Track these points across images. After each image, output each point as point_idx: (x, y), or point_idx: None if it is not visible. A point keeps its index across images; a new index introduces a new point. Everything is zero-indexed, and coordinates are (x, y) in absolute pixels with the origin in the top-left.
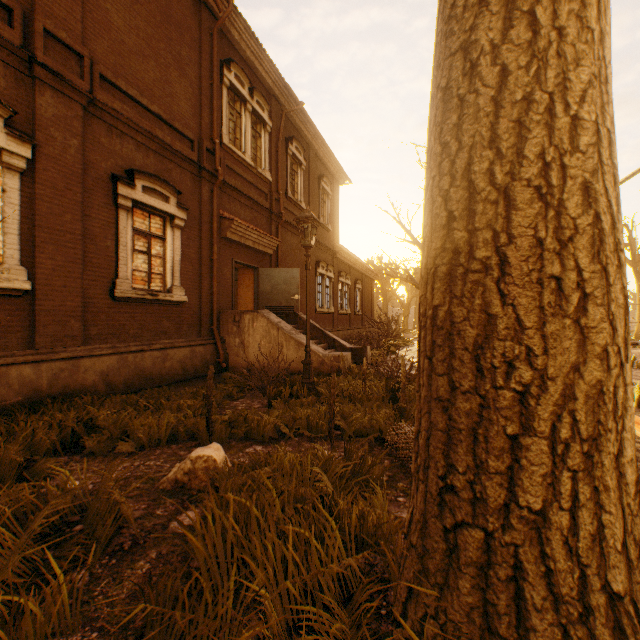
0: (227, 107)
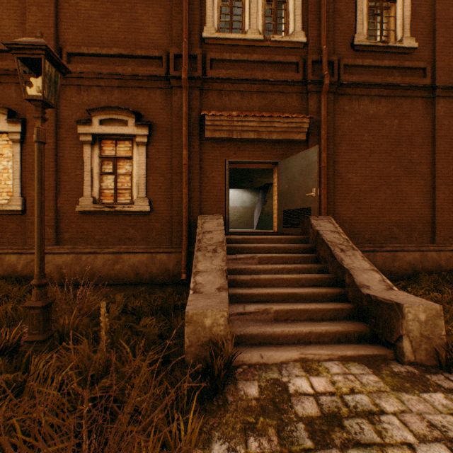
0: None
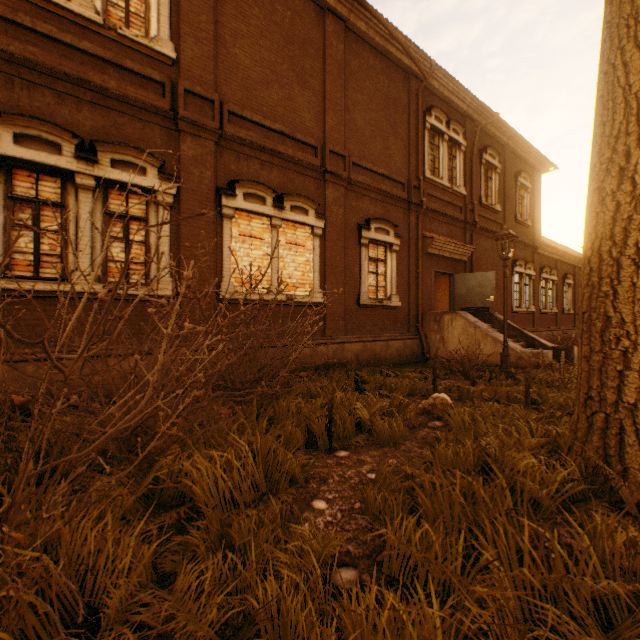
0: (427, 146)
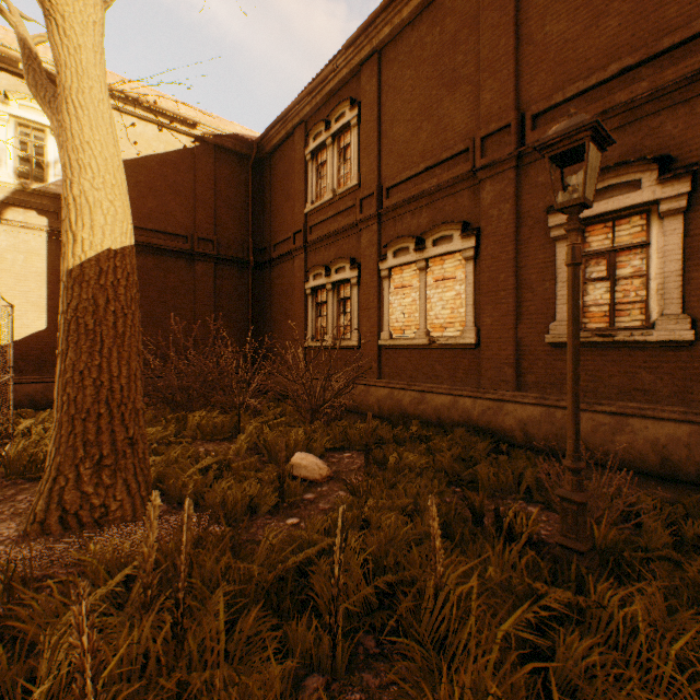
0: None
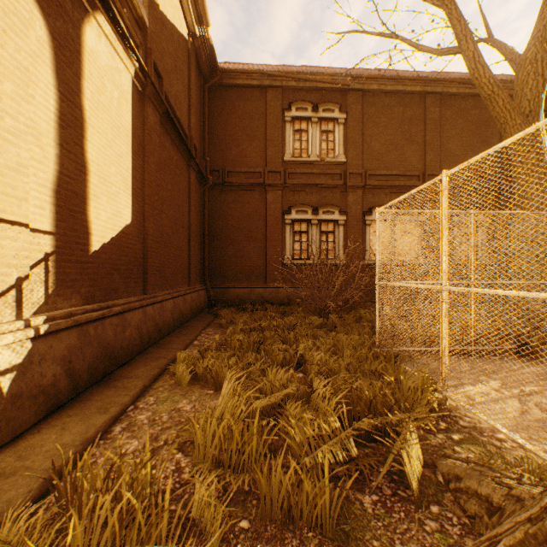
0: None
